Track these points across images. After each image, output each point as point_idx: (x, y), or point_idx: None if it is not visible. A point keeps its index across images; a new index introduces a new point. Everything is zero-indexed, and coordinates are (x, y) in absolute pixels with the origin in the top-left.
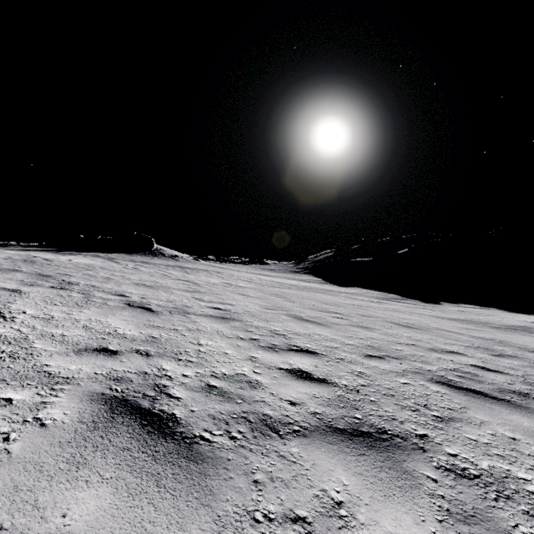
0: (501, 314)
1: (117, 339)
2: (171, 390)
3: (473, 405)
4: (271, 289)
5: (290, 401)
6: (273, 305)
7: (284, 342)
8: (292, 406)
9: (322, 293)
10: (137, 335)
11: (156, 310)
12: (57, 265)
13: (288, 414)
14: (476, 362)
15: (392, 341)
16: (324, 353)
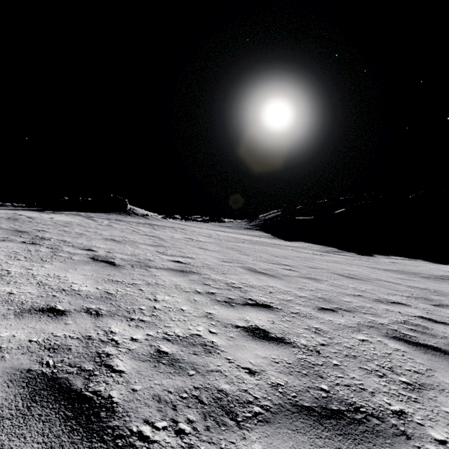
0: (427, 265)
1: (69, 296)
2: (114, 361)
3: (437, 366)
4: (228, 244)
5: (249, 369)
6: (229, 258)
7: (240, 296)
8: (251, 376)
9: (272, 246)
10: (92, 292)
11: (119, 264)
12: (38, 222)
13: (246, 388)
14: (421, 313)
15: (340, 292)
16: (280, 307)
